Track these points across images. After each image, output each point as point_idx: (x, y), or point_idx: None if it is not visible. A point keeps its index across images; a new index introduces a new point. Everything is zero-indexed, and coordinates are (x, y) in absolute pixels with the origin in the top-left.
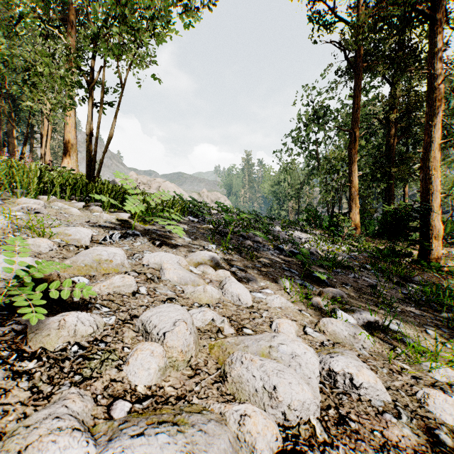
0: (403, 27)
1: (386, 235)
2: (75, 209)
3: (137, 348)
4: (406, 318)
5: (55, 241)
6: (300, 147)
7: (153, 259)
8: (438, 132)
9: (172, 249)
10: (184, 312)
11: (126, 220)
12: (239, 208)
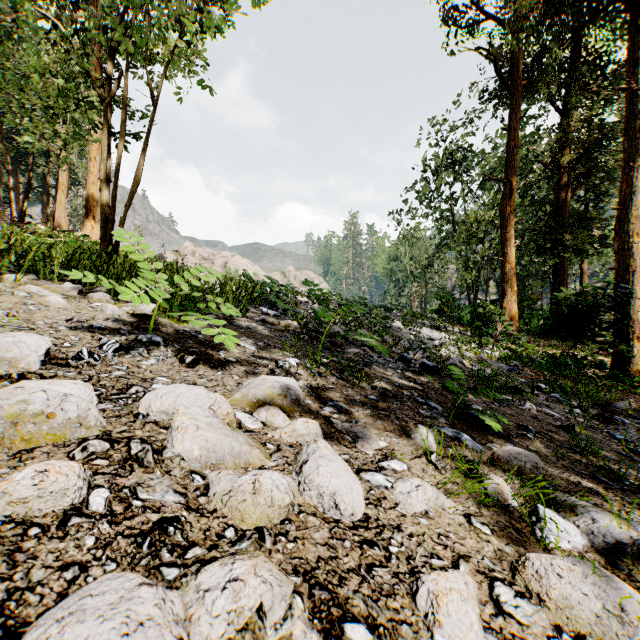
0: (588, 21)
1: (555, 334)
2: (57, 297)
3: None
4: None
5: None
6: (428, 205)
7: (159, 402)
8: None
9: (215, 370)
10: (152, 638)
11: (148, 315)
12: (340, 294)
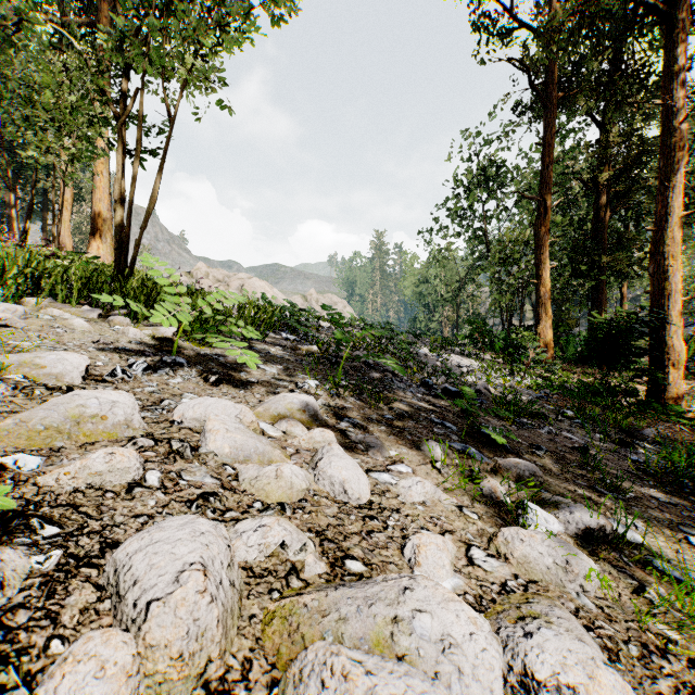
0: (623, 33)
1: (593, 361)
2: (80, 320)
3: (67, 654)
4: (646, 511)
5: (12, 378)
6: (460, 224)
7: (192, 411)
8: (678, 198)
9: (237, 389)
10: (211, 540)
11: (169, 338)
12: (364, 319)
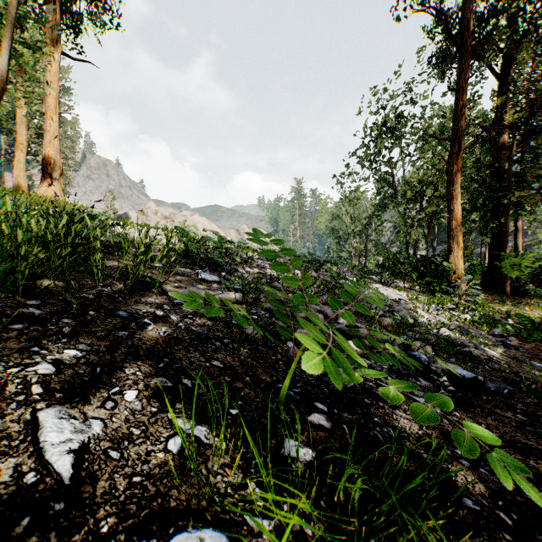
0: None
1: (494, 287)
2: None
3: None
4: None
5: None
6: (371, 167)
7: None
8: None
9: None
10: None
11: None
12: None
